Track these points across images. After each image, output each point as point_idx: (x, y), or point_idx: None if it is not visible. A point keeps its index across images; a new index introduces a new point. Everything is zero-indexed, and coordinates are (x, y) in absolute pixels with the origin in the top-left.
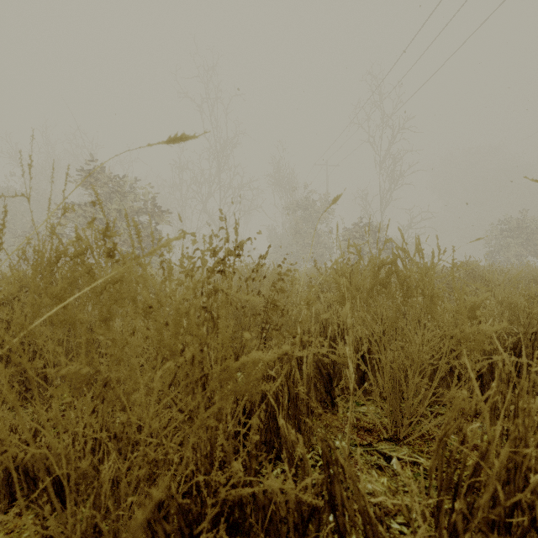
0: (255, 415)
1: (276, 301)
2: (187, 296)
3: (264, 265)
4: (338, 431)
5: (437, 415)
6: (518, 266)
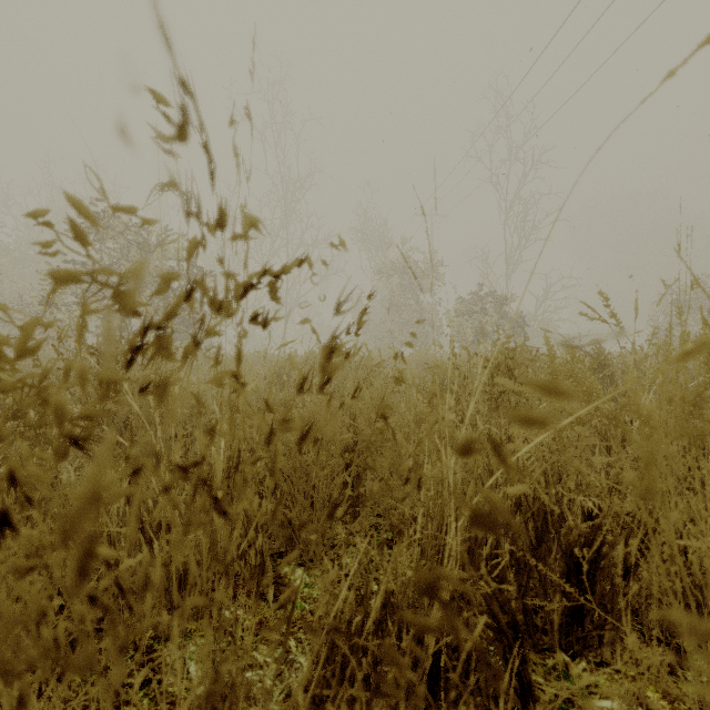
0: None
1: (444, 575)
2: None
3: (354, 350)
4: None
5: None
6: None
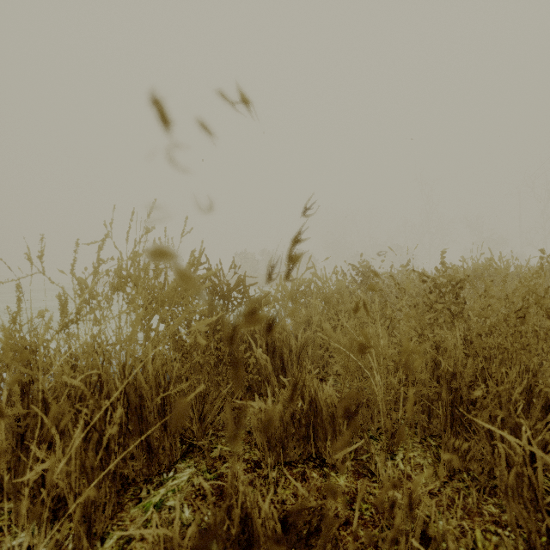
0: None
1: None
2: None
3: None
4: None
5: None
6: None
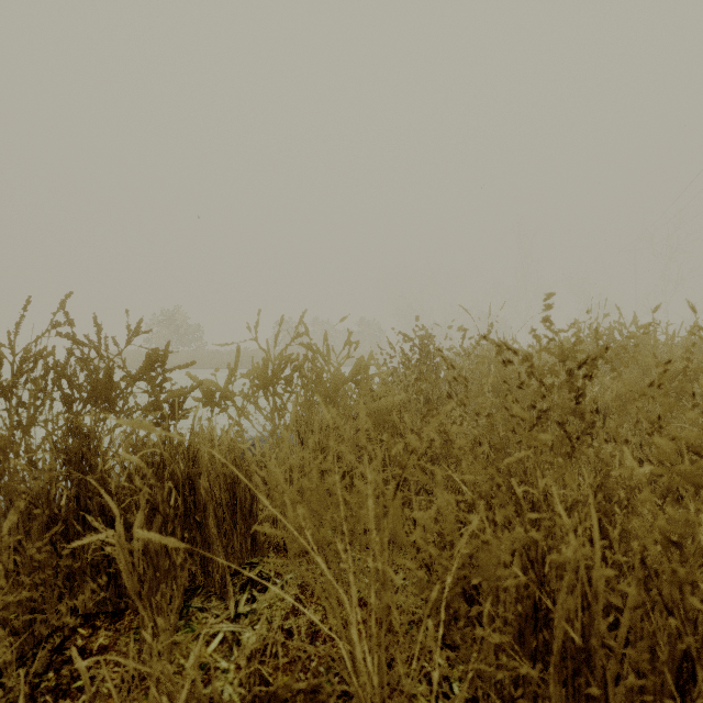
0: None
1: None
2: None
3: None
4: None
5: None
6: None
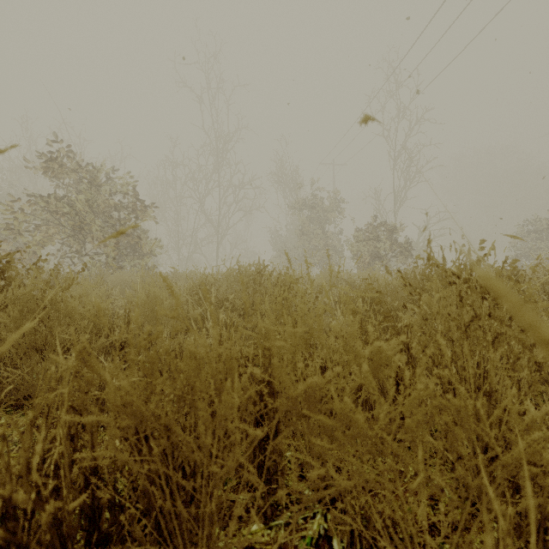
0: None
1: None
2: None
3: None
4: None
5: None
6: None
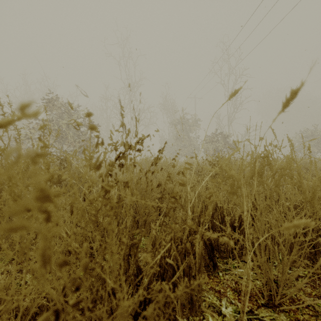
0: (154, 302)
1: (176, 194)
2: (20, 224)
3: (161, 158)
4: (222, 296)
5: (298, 278)
6: (312, 159)
